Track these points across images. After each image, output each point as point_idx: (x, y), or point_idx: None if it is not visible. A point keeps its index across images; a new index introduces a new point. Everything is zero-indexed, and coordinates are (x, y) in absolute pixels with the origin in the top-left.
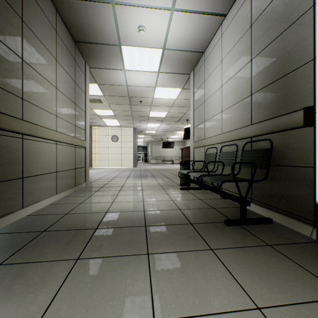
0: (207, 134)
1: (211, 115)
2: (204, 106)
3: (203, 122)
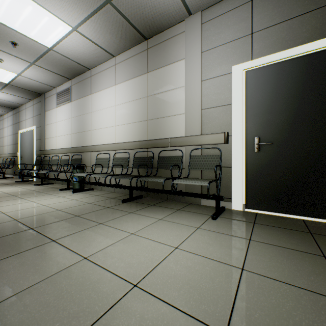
0: (4, 152)
1: (5, 145)
2: (3, 139)
3: (3, 146)
